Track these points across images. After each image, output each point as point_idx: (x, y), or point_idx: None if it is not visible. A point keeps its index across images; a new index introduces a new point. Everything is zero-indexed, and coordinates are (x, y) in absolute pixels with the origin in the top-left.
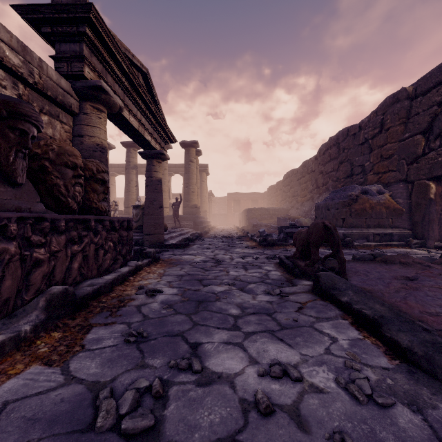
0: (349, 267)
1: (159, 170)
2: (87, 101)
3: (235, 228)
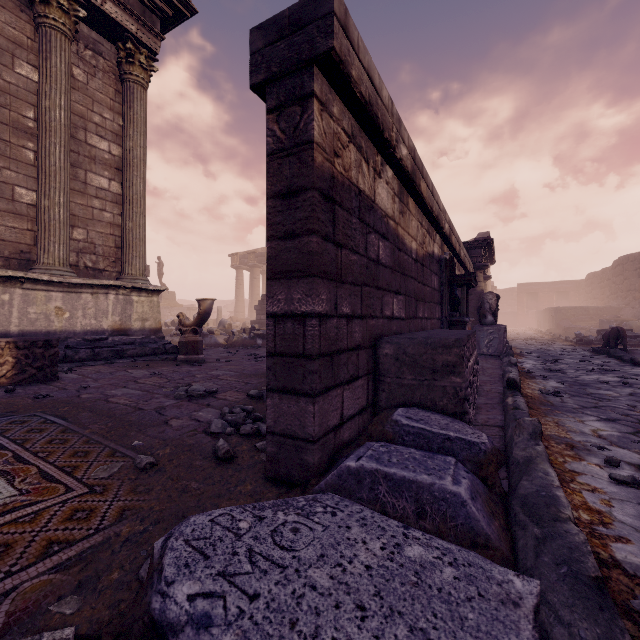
0: (639, 352)
1: (485, 288)
2: (477, 270)
3: (535, 332)
